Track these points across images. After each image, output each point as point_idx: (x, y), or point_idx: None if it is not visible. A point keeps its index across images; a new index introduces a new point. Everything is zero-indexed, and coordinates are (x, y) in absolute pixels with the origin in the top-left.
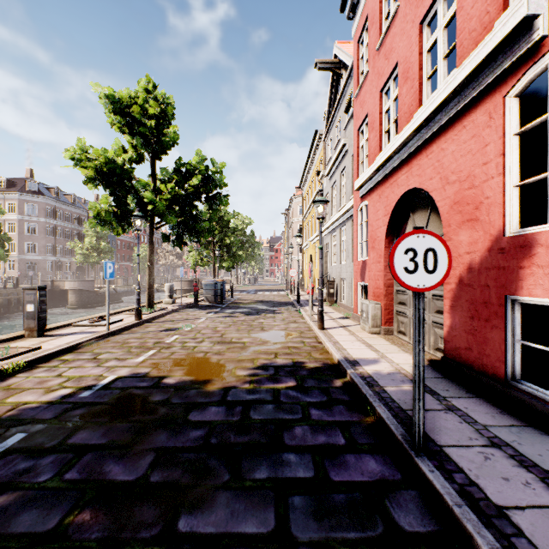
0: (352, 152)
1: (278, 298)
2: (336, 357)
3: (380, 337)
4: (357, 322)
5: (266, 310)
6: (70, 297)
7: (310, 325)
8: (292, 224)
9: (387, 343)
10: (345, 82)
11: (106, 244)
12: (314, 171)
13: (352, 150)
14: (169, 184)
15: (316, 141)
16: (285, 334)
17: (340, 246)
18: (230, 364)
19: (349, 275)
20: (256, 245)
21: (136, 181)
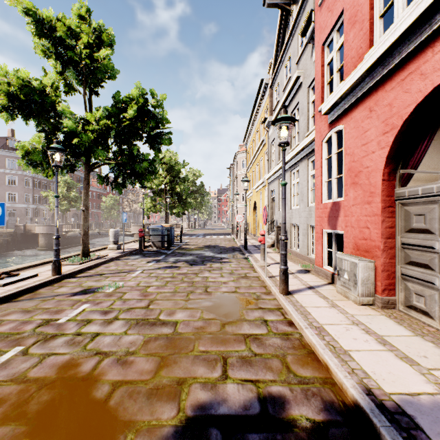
0: (309, 82)
1: (224, 242)
2: (350, 390)
3: (380, 314)
4: (323, 278)
5: (212, 258)
6: (40, 240)
7: (265, 283)
8: (237, 176)
9: (406, 332)
10: (298, 9)
11: (75, 194)
12: (258, 122)
13: (309, 80)
14: (96, 113)
15: (262, 92)
16: (236, 301)
17: (291, 190)
18: (128, 408)
19: (304, 221)
20: (205, 195)
21: (59, 110)
